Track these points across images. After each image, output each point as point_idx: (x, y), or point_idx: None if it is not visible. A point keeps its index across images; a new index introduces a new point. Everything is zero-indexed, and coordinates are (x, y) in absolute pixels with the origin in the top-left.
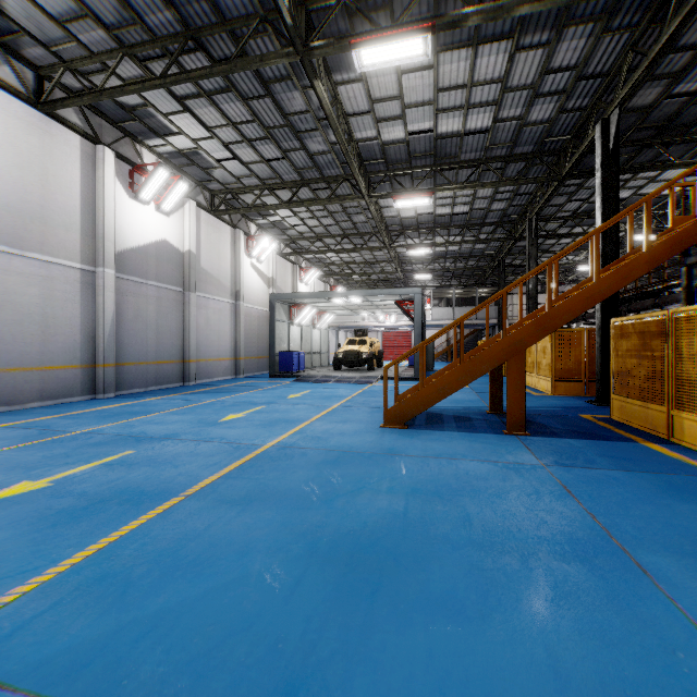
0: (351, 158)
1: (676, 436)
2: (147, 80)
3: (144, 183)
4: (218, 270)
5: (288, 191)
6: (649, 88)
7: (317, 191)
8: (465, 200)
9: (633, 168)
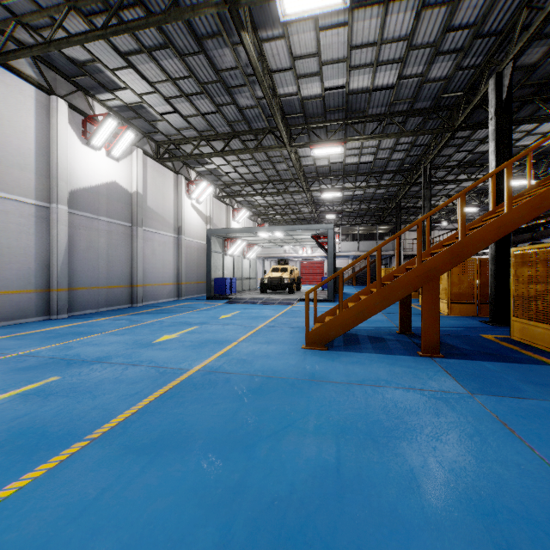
0: (275, 110)
1: None
2: (90, 31)
3: (95, 131)
4: (162, 209)
5: (221, 142)
6: (536, 47)
7: (246, 142)
8: (370, 151)
9: (516, 120)
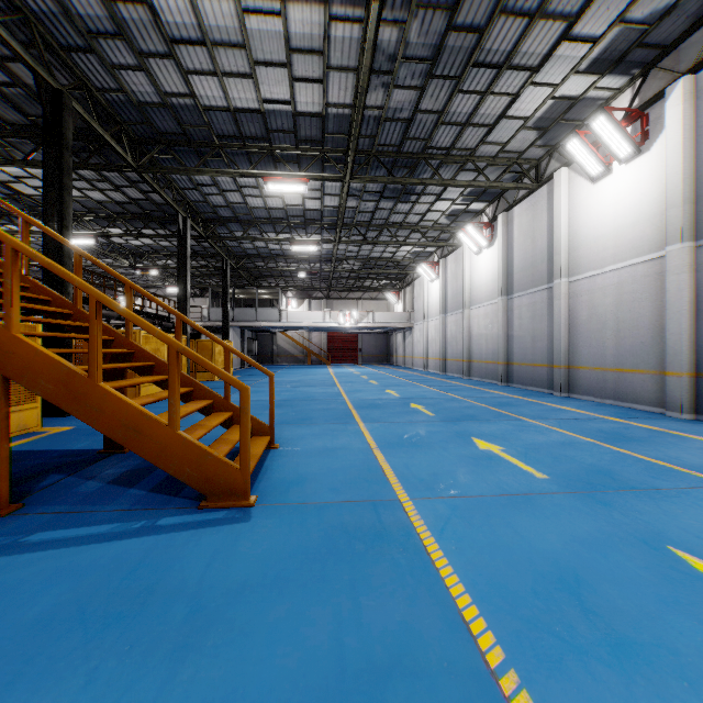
0: None
1: None
2: None
3: None
4: None
5: None
6: None
7: None
8: None
9: None
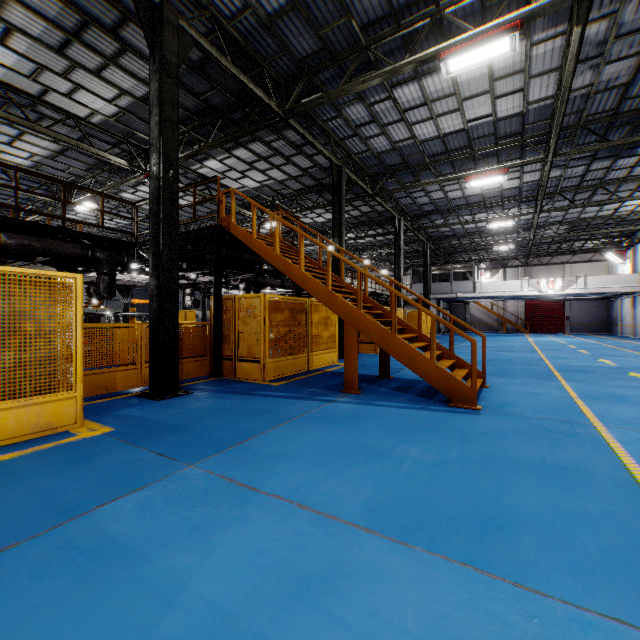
0: None
1: (311, 366)
2: None
3: None
4: None
5: None
6: None
7: None
8: None
9: None
